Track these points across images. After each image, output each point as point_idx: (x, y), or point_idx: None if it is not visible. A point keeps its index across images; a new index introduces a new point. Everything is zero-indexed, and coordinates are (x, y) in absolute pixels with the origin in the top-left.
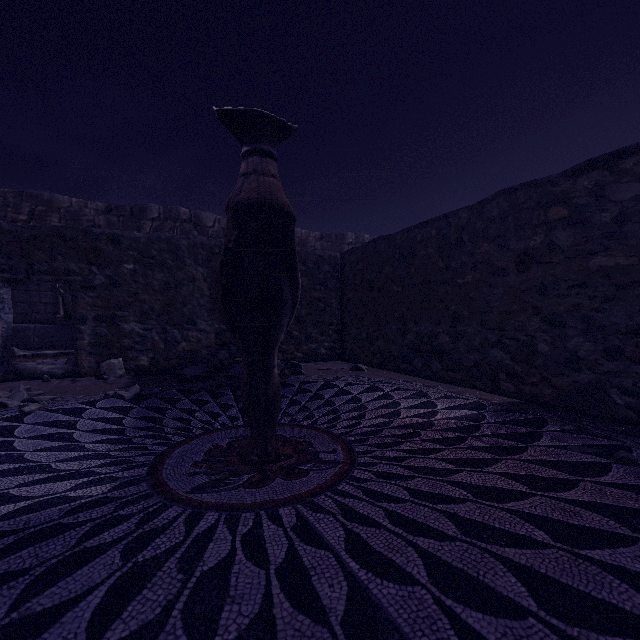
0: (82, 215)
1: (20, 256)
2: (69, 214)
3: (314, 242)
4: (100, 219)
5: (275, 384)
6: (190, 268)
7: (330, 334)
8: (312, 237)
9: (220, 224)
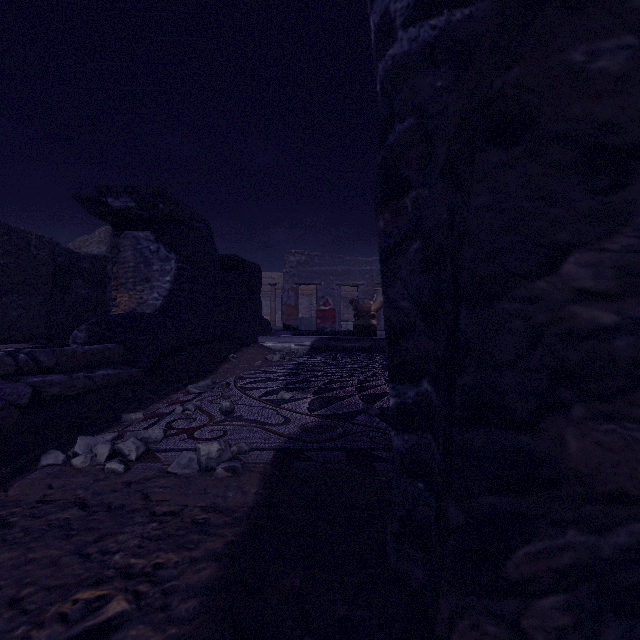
0: None
1: None
2: None
3: None
4: None
5: None
6: None
7: None
8: None
9: None
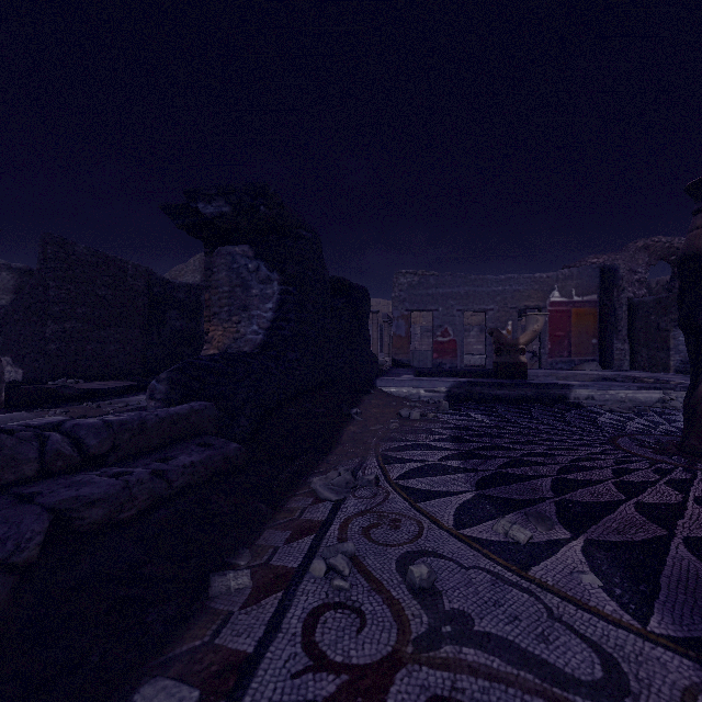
0: None
1: None
2: None
3: None
4: None
5: (696, 395)
6: None
7: None
8: None
9: None
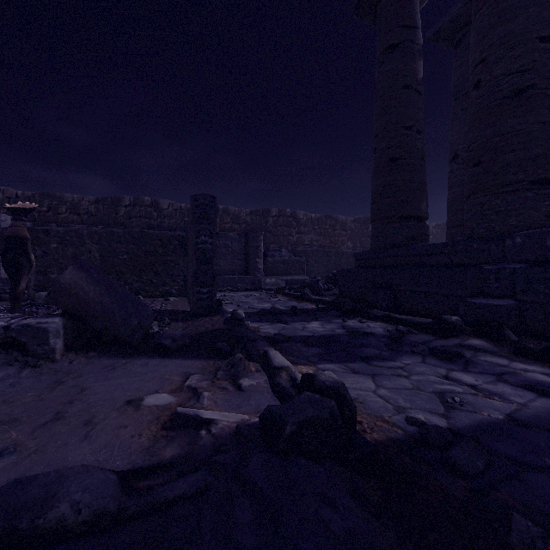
0: (80, 205)
1: (1, 242)
2: (72, 205)
3: (245, 216)
4: (92, 207)
5: (19, 291)
6: (88, 245)
7: (179, 281)
8: (243, 213)
9: (173, 207)
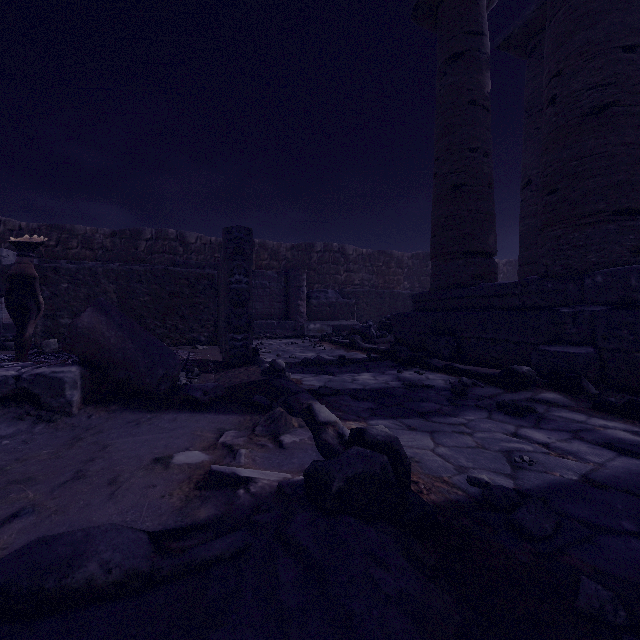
0: (94, 239)
1: (3, 282)
2: (84, 239)
3: (285, 252)
4: (107, 241)
5: (26, 338)
6: (104, 285)
7: (209, 327)
8: (283, 248)
9: (202, 241)
